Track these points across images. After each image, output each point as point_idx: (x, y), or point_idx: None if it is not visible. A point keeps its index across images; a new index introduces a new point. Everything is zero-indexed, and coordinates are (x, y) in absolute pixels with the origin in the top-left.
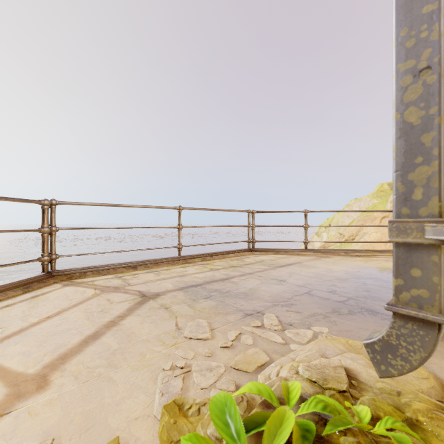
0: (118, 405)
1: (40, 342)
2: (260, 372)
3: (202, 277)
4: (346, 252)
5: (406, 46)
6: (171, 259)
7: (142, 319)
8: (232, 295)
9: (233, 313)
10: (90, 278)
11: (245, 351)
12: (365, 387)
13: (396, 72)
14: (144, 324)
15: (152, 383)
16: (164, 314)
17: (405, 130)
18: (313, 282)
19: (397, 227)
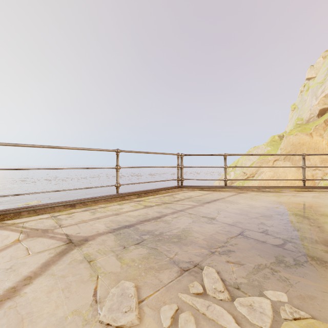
0: None
1: None
2: None
3: (136, 215)
4: (258, 188)
5: None
6: (109, 197)
7: (54, 282)
8: (164, 238)
9: (167, 268)
10: (24, 218)
11: None
12: None
13: None
14: (53, 292)
15: None
16: (84, 272)
17: None
18: (242, 220)
19: None
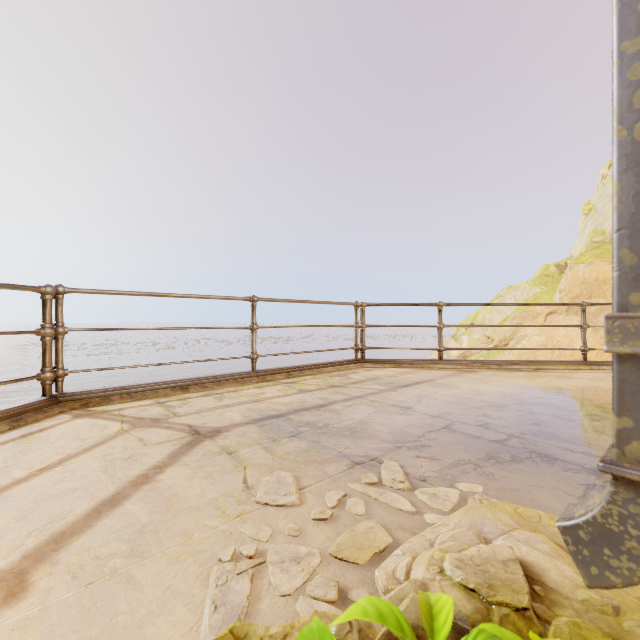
0: (140, 629)
1: (24, 512)
2: (378, 564)
3: (286, 402)
4: (499, 365)
5: (638, 8)
6: (240, 376)
7: (191, 471)
8: (331, 431)
9: (333, 461)
10: (116, 405)
11: (354, 526)
12: (558, 598)
13: (619, 56)
14: (194, 480)
15: (201, 585)
16: (226, 463)
17: (636, 157)
18: (455, 411)
19: (623, 326)
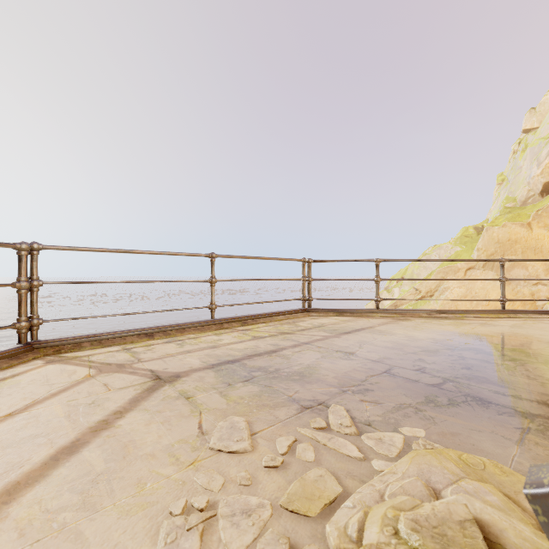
0: None
1: None
2: (329, 517)
3: (241, 348)
4: (429, 313)
5: None
6: (200, 324)
7: (150, 417)
8: (282, 375)
9: (284, 406)
10: (87, 351)
11: (304, 474)
12: None
13: None
14: (152, 425)
15: (149, 543)
16: (184, 408)
17: None
18: (393, 356)
19: None
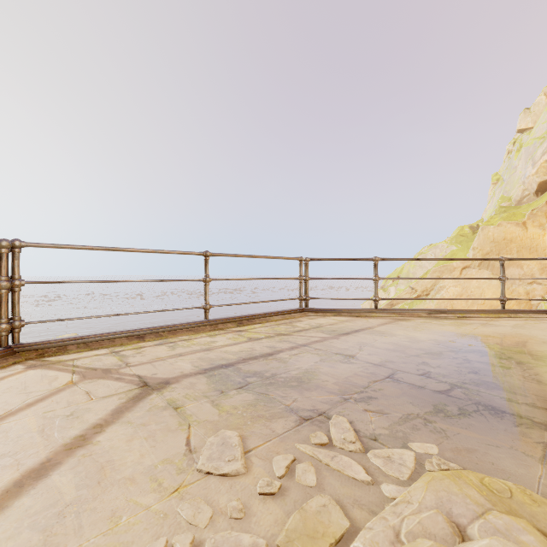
0: None
1: None
2: None
3: (236, 351)
4: (429, 313)
5: None
6: (194, 325)
7: (133, 431)
8: (279, 381)
9: (281, 417)
10: (72, 354)
11: (305, 504)
12: None
13: None
14: (134, 441)
15: None
16: (171, 420)
17: None
18: (395, 359)
19: None
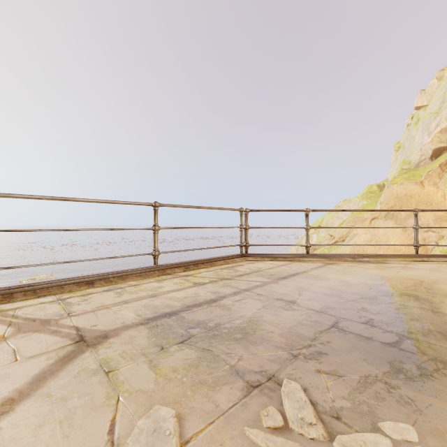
0: None
1: None
2: None
3: (181, 297)
4: (353, 258)
5: None
6: (143, 270)
7: (48, 409)
8: (222, 333)
9: (226, 383)
10: (17, 303)
11: None
12: None
13: None
14: (44, 428)
15: None
16: (98, 391)
17: None
18: (335, 304)
19: None
